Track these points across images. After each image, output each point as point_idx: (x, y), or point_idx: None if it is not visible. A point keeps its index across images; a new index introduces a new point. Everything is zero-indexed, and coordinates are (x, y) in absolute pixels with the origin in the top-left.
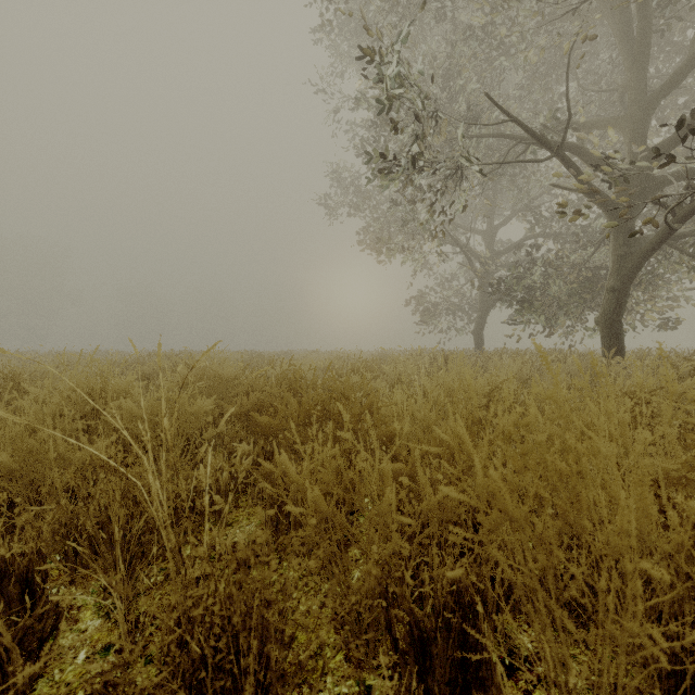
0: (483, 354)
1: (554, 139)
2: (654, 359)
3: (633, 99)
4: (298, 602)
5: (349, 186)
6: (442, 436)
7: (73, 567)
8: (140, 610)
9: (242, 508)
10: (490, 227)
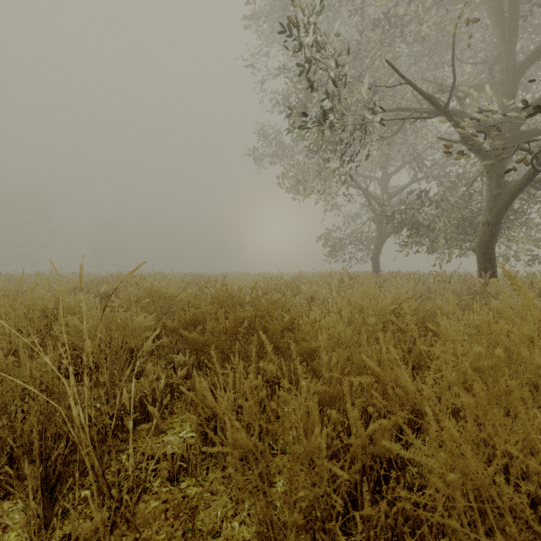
0: (381, 276)
1: (439, 101)
2: (539, 281)
3: (504, 68)
4: (222, 521)
5: (272, 142)
6: (371, 363)
7: (8, 481)
8: (65, 531)
9: (177, 415)
10: (384, 175)
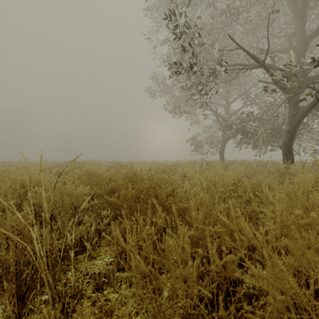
0: (225, 162)
1: (260, 58)
2: None
3: (298, 39)
4: (129, 315)
5: (160, 83)
6: (223, 219)
7: None
8: None
9: (102, 247)
10: (227, 103)
